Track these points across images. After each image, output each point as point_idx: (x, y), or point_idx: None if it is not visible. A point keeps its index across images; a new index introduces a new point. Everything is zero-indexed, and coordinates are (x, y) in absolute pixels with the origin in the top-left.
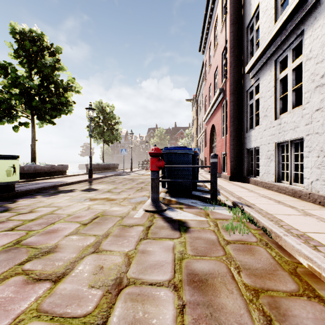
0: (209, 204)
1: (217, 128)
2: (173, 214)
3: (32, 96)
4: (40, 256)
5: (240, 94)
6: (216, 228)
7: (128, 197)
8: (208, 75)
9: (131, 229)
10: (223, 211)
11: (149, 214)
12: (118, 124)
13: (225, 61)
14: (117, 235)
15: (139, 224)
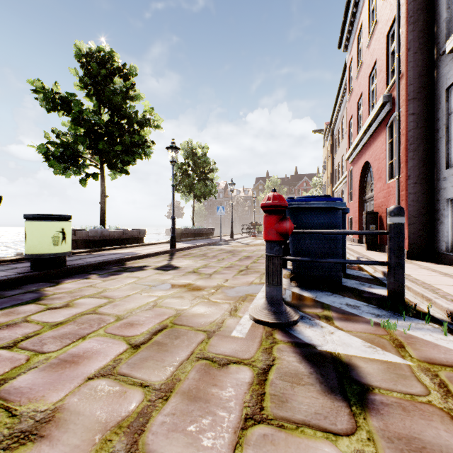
0: (390, 312)
1: (375, 166)
2: (314, 334)
3: (100, 136)
4: (1, 449)
5: (430, 98)
6: (452, 404)
7: (223, 285)
8: (356, 83)
9: (223, 376)
10: (436, 337)
11: (263, 329)
12: (213, 172)
13: (396, 42)
14: (190, 394)
15: (242, 360)
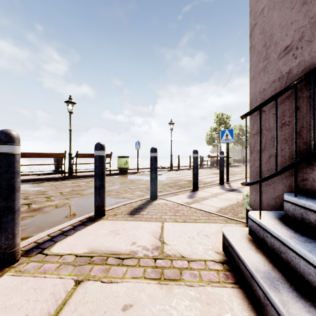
0: None
1: None
2: None
3: None
4: None
5: None
6: None
7: None
8: None
9: None
10: None
11: None
12: None
13: None
14: None
15: None
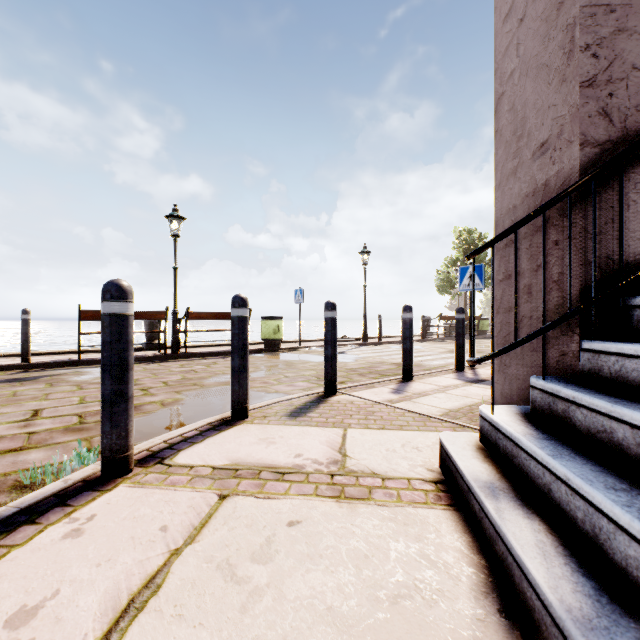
0: None
1: None
2: None
3: None
4: None
5: None
6: None
7: None
8: None
9: None
10: None
11: None
12: None
13: None
14: None
15: None
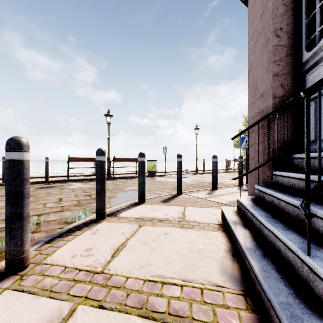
0: None
1: None
2: None
3: None
4: None
5: None
6: None
7: None
8: None
9: None
10: None
11: None
12: None
13: None
14: None
15: None
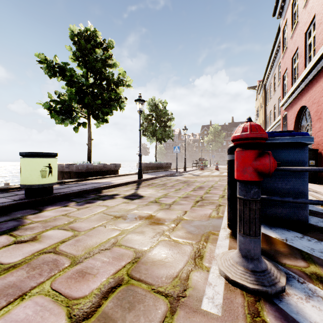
0: None
1: (313, 109)
2: (322, 317)
3: (86, 94)
4: None
5: None
6: None
7: (183, 219)
8: (290, 41)
9: None
10: None
11: (241, 297)
12: (170, 121)
13: None
14: None
15: None
